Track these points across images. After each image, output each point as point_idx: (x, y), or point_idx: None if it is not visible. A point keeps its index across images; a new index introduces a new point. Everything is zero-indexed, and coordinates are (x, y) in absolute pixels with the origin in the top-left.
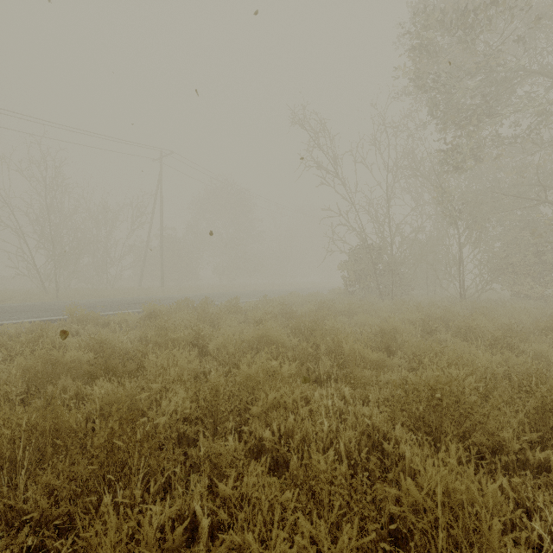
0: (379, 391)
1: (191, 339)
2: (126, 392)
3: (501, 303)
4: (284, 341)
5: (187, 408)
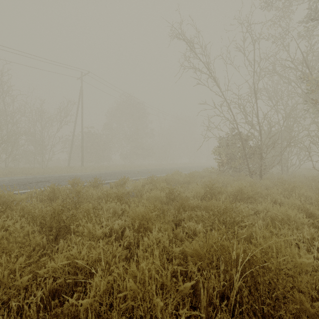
0: None
1: None
2: None
3: None
4: None
5: None
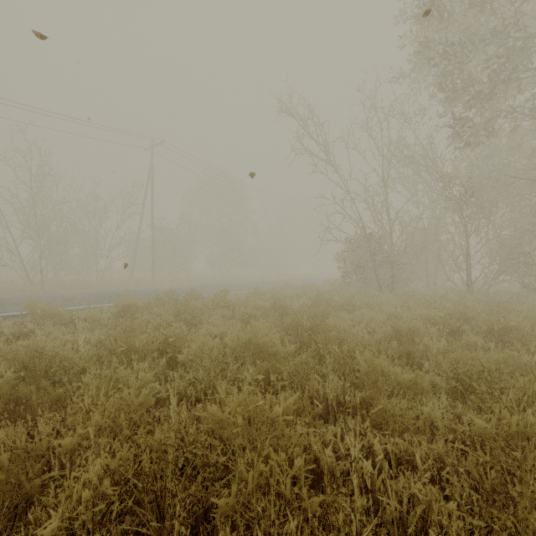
0: (427, 444)
1: (157, 345)
2: (29, 445)
3: (513, 296)
4: (277, 349)
5: (106, 492)
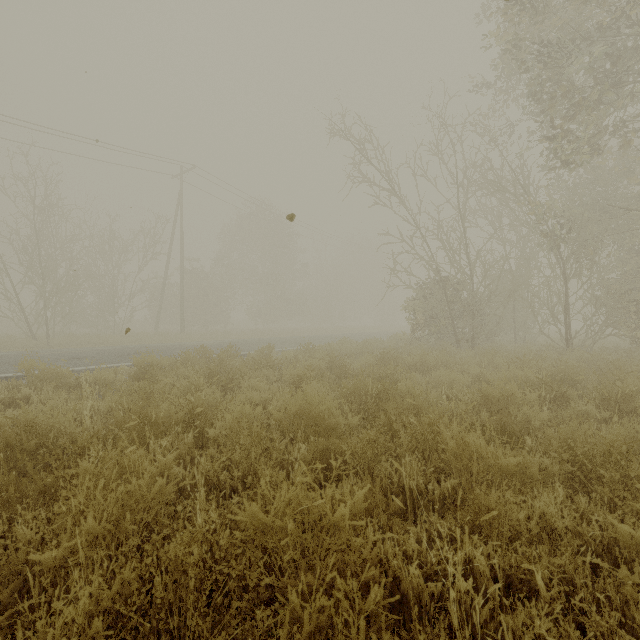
0: (549, 558)
1: (182, 416)
2: None
3: (623, 354)
4: (336, 421)
5: (97, 637)
